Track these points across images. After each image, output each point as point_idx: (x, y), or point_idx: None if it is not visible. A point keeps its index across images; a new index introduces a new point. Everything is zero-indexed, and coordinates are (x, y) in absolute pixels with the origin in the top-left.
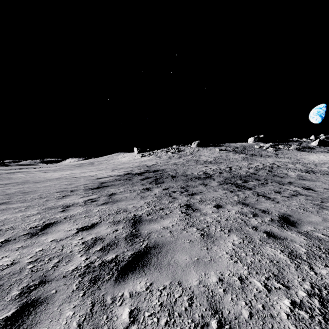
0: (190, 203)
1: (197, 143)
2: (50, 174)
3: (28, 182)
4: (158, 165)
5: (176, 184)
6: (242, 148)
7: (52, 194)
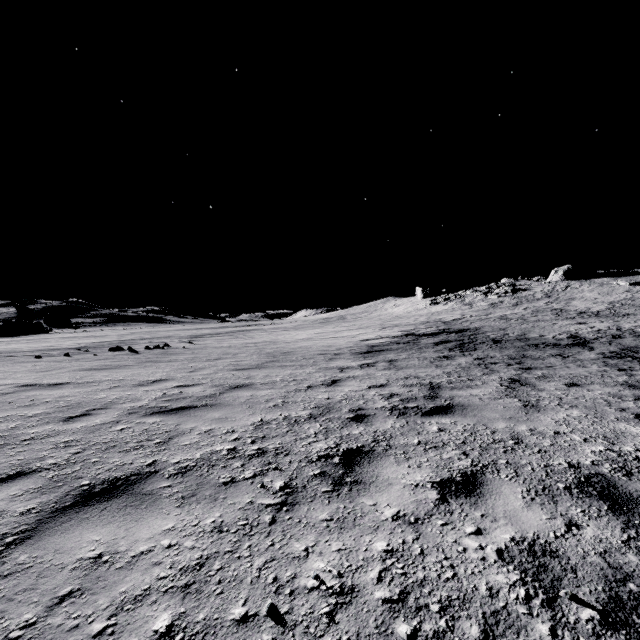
0: (520, 377)
1: (563, 270)
2: (294, 333)
3: (276, 342)
4: (465, 320)
5: (500, 353)
6: None
7: (314, 356)
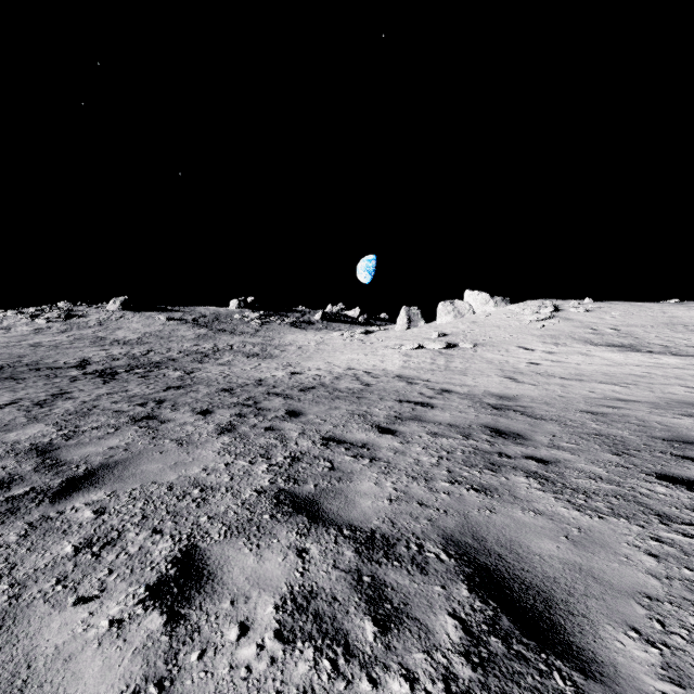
0: None
1: (121, 301)
2: None
3: None
4: None
5: None
6: (213, 318)
7: None
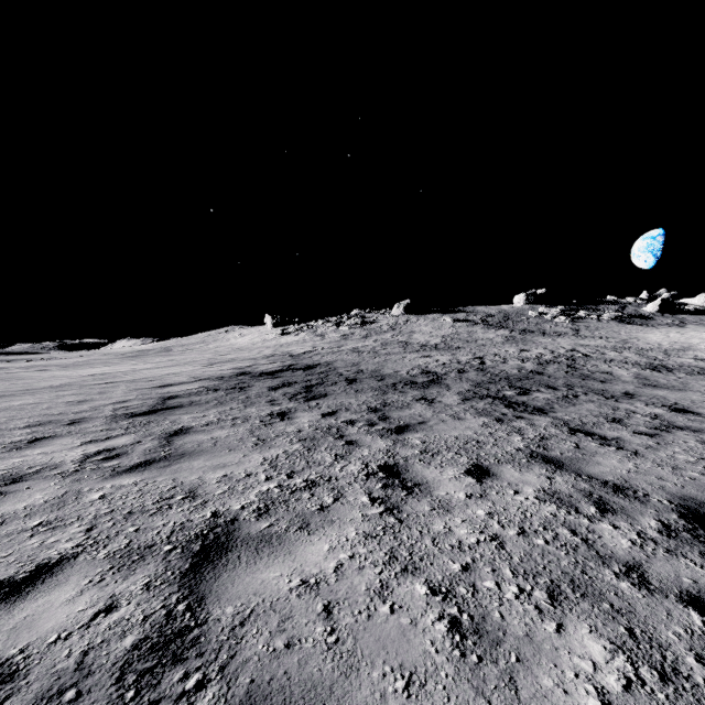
0: (396, 460)
1: (404, 305)
2: (47, 375)
3: None
4: (316, 353)
5: (356, 399)
6: (503, 317)
7: (7, 432)
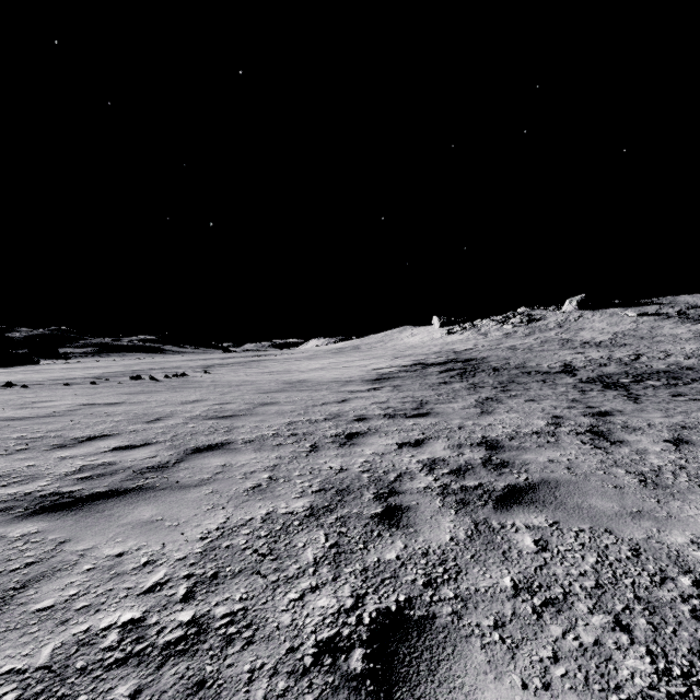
0: (495, 396)
1: (577, 300)
2: (307, 363)
3: (290, 371)
4: (476, 350)
5: (493, 379)
6: None
7: (327, 383)
